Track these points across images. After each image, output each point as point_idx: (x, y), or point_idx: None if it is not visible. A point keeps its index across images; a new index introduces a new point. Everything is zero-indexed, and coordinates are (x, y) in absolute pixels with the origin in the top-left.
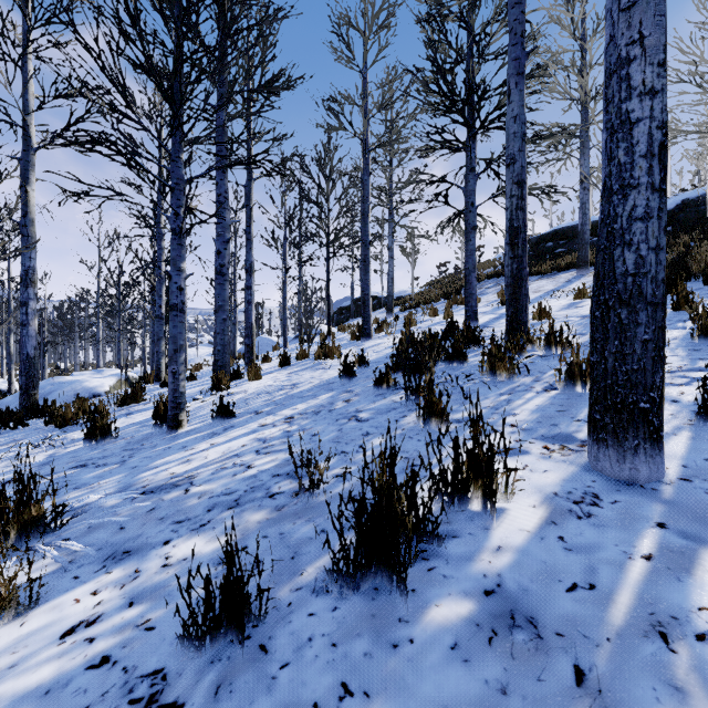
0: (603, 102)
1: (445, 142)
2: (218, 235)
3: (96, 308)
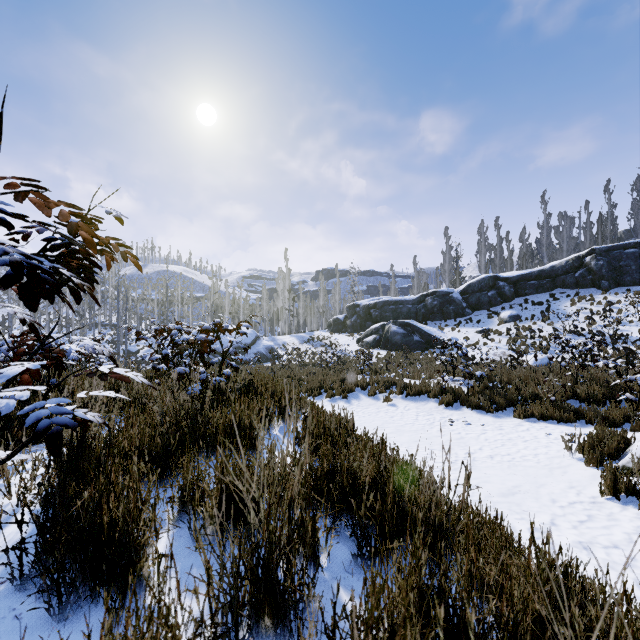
0: None
1: None
2: None
3: None
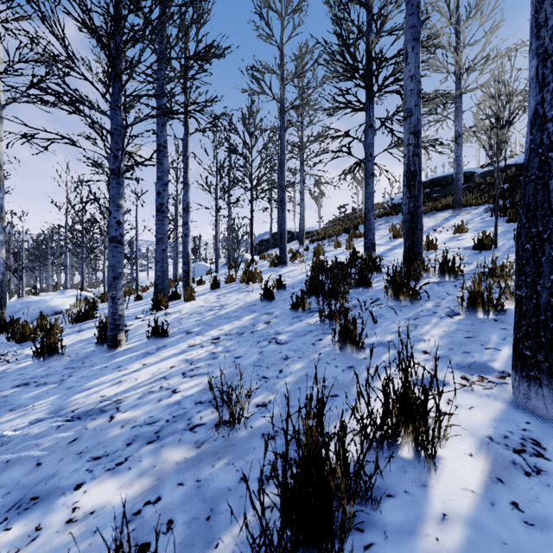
0: (531, 29)
1: (348, 103)
2: (158, 178)
3: (64, 240)
